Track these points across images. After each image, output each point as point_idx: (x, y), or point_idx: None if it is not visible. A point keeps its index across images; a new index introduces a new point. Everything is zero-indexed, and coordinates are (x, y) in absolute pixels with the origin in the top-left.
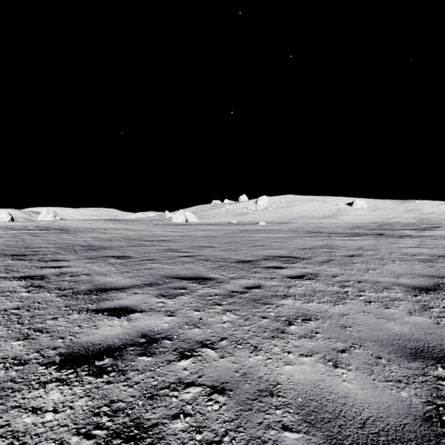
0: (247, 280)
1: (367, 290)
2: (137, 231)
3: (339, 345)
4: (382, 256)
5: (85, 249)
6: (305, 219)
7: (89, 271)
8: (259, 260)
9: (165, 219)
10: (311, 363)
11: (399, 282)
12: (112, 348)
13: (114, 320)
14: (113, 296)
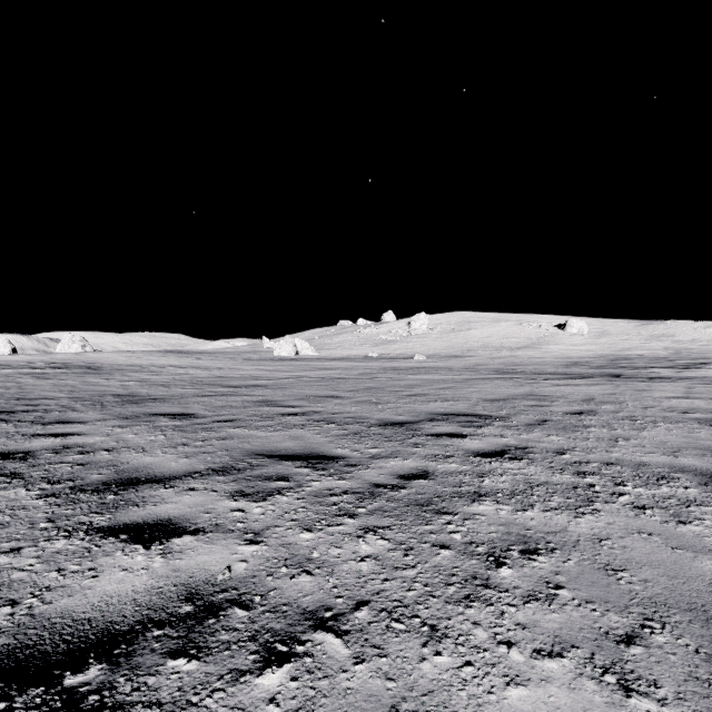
0: (403, 461)
1: (629, 481)
2: (214, 371)
3: (616, 621)
4: (631, 414)
5: (121, 402)
6: (489, 350)
7: (115, 443)
8: (420, 421)
9: (261, 350)
10: (568, 680)
11: (682, 465)
12: (114, 631)
13: (136, 555)
14: (148, 496)
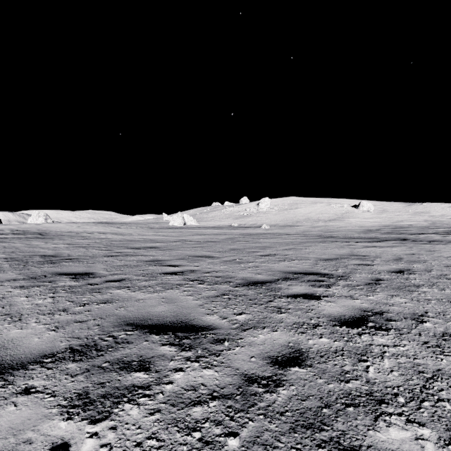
0: (271, 333)
1: None
2: (126, 236)
3: None
4: (442, 273)
5: (42, 262)
6: (310, 222)
7: (0, 308)
8: (277, 280)
9: (162, 222)
10: None
11: None
12: None
13: None
14: None
